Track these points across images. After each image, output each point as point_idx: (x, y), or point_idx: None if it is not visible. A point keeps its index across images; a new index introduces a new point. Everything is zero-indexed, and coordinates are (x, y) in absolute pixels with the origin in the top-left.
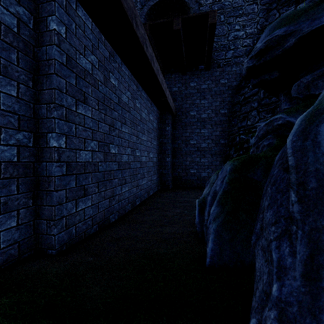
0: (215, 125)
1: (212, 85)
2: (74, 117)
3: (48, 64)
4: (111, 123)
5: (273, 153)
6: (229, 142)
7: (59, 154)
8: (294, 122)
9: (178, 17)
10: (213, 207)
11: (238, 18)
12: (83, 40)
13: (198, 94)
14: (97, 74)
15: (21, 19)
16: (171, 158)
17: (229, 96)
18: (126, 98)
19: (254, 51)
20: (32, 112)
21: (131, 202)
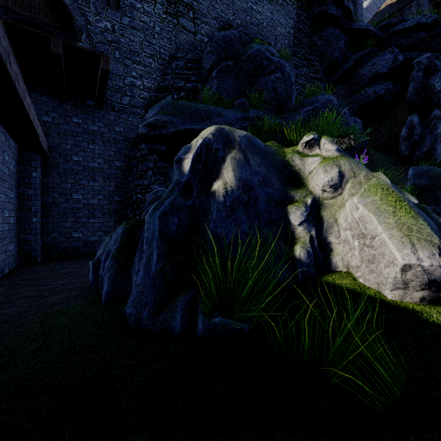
0: (108, 179)
1: (105, 129)
2: None
3: None
4: None
5: None
6: (125, 200)
7: None
8: None
9: (59, 39)
10: (108, 262)
11: (136, 65)
12: None
13: (85, 136)
14: None
15: None
16: (41, 218)
17: (125, 148)
18: None
19: (147, 122)
20: None
21: None
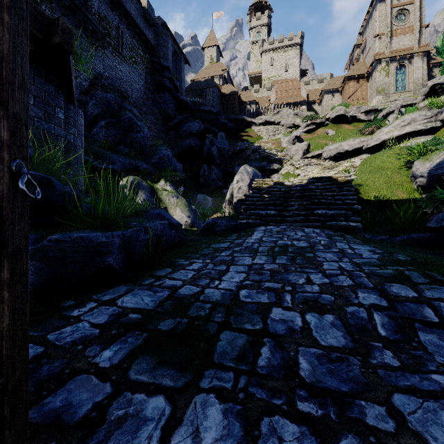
0: None
1: None
2: None
3: None
4: None
5: None
6: None
7: None
8: None
9: None
10: None
11: None
12: None
13: None
14: None
15: None
16: None
17: None
18: None
19: None
20: None
21: None
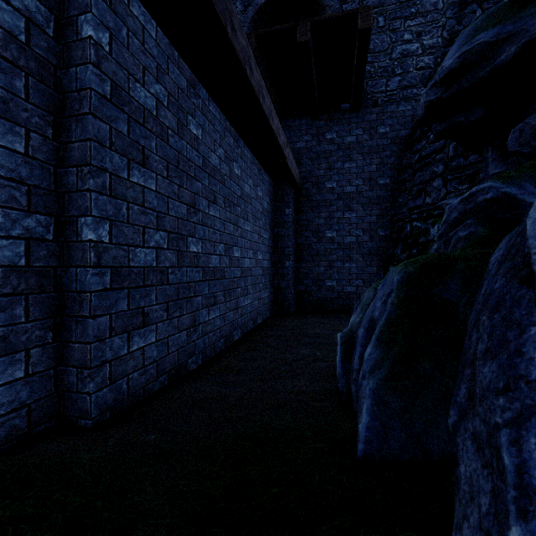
0: (369, 205)
1: (364, 136)
2: (125, 190)
3: (80, 98)
4: (190, 201)
5: (478, 250)
6: (393, 233)
7: (98, 253)
8: (516, 195)
9: (306, 21)
10: (370, 349)
11: (409, 21)
12: (141, 57)
13: (340, 153)
14: (167, 116)
15: (33, 21)
16: (294, 262)
17: (392, 155)
18: (216, 160)
19: (440, 73)
20: (53, 180)
21: (226, 336)
